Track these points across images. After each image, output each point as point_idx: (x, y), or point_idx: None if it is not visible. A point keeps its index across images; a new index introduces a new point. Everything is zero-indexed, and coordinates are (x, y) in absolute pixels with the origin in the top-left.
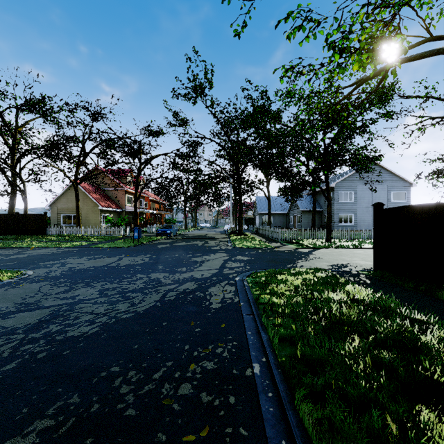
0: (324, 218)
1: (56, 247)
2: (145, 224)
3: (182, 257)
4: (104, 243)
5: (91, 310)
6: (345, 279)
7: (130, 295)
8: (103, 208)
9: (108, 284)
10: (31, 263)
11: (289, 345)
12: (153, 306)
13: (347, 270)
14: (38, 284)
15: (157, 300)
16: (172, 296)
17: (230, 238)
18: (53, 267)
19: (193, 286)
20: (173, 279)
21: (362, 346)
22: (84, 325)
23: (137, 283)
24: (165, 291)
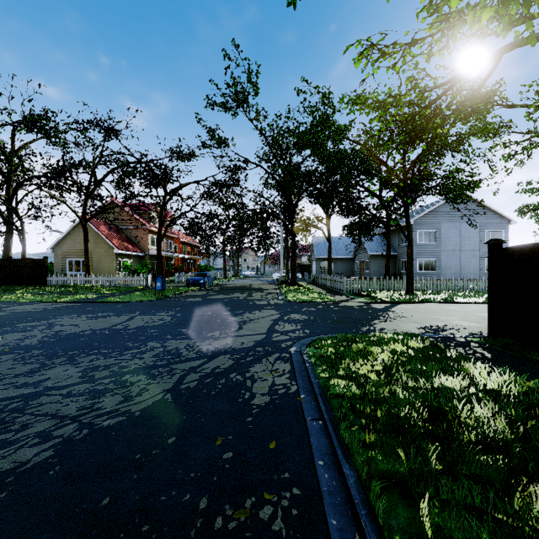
0: (399, 265)
1: (53, 301)
2: (174, 272)
3: (216, 316)
4: (117, 296)
5: (55, 409)
6: (455, 351)
7: (127, 380)
8: (119, 251)
9: (101, 358)
10: (6, 325)
11: (401, 499)
12: (159, 401)
13: (450, 336)
14: None
15: (169, 388)
16: (193, 381)
17: (281, 289)
18: (34, 330)
19: (227, 362)
20: (199, 350)
21: None
22: (29, 444)
23: (145, 357)
24: (184, 371)
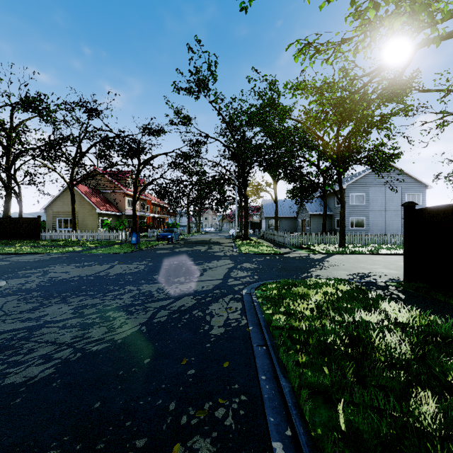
0: (334, 222)
1: (46, 253)
2: (146, 228)
3: (181, 265)
4: (99, 249)
5: (54, 338)
6: (375, 293)
7: (110, 315)
8: (100, 211)
9: (88, 298)
10: (9, 272)
11: (324, 403)
12: (136, 331)
13: (372, 281)
14: (4, 299)
15: (144, 322)
16: (163, 316)
17: (235, 243)
18: (32, 277)
19: (190, 301)
20: (168, 292)
21: (439, 411)
22: (35, 364)
23: (124, 298)
24: (155, 308)
